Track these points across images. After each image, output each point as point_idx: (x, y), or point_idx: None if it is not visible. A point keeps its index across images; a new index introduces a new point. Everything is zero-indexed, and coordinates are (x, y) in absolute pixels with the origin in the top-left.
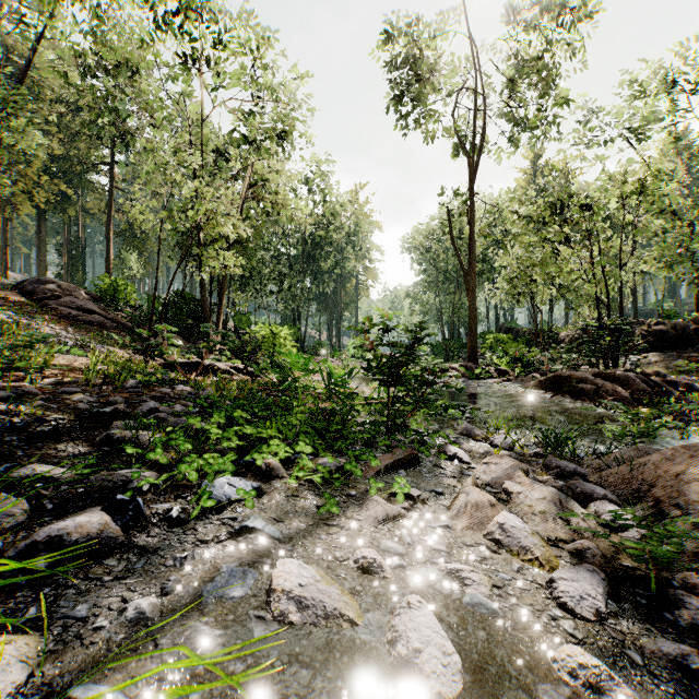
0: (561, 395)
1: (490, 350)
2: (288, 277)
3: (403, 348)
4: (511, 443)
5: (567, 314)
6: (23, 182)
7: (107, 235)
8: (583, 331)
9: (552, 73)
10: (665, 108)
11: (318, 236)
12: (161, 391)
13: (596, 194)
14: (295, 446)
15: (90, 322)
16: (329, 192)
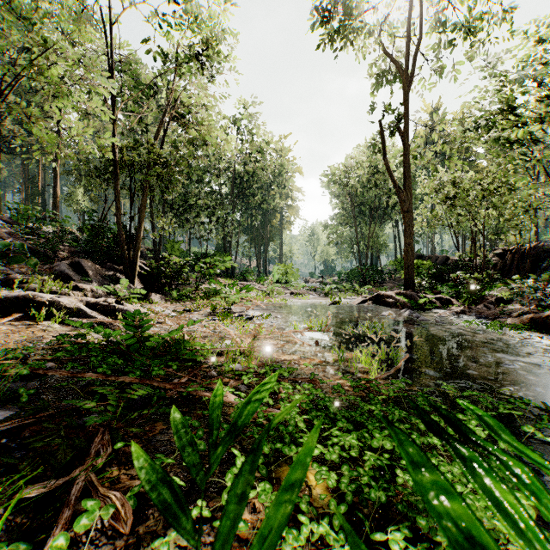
0: None
1: None
2: (219, 210)
3: None
4: None
5: (464, 244)
6: None
7: (54, 171)
8: (500, 257)
9: None
10: None
11: (246, 174)
12: None
13: None
14: None
15: None
16: (256, 133)
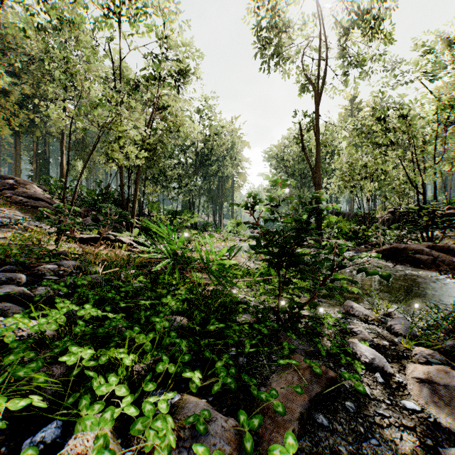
0: (401, 264)
1: (327, 227)
2: (186, 178)
3: (300, 224)
4: (414, 331)
5: (375, 203)
6: (3, 112)
7: (61, 148)
8: (392, 214)
9: (377, 23)
10: (452, 56)
11: (206, 150)
12: (44, 267)
13: (412, 112)
14: (147, 386)
15: (37, 207)
16: (214, 119)
